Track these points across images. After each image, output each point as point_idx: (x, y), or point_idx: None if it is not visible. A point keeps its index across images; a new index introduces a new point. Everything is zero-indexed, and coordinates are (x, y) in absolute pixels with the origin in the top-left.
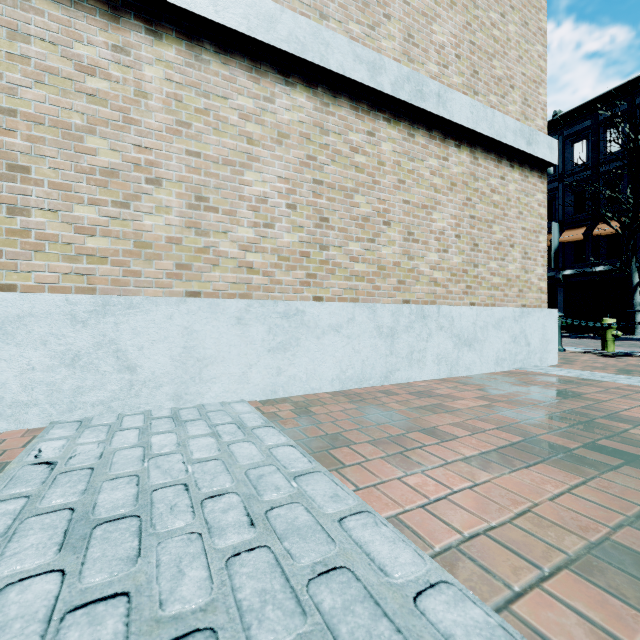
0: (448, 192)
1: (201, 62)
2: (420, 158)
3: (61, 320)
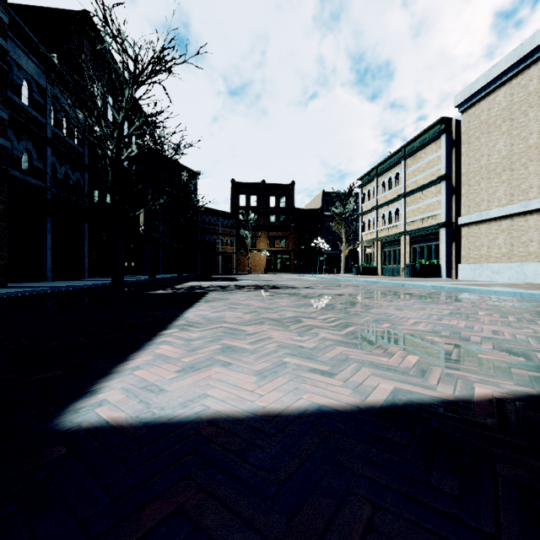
0: None
1: None
2: None
3: (516, 267)
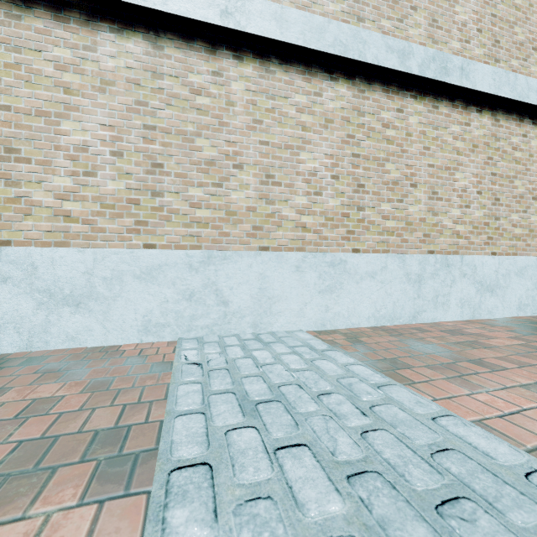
0: (470, 153)
1: (269, 73)
2: (443, 126)
3: (183, 268)
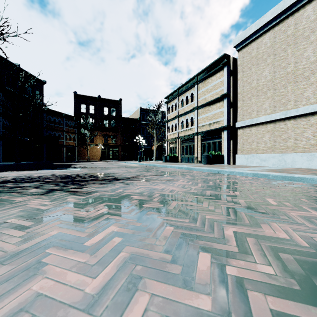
0: None
1: (296, 120)
2: None
3: (278, 156)
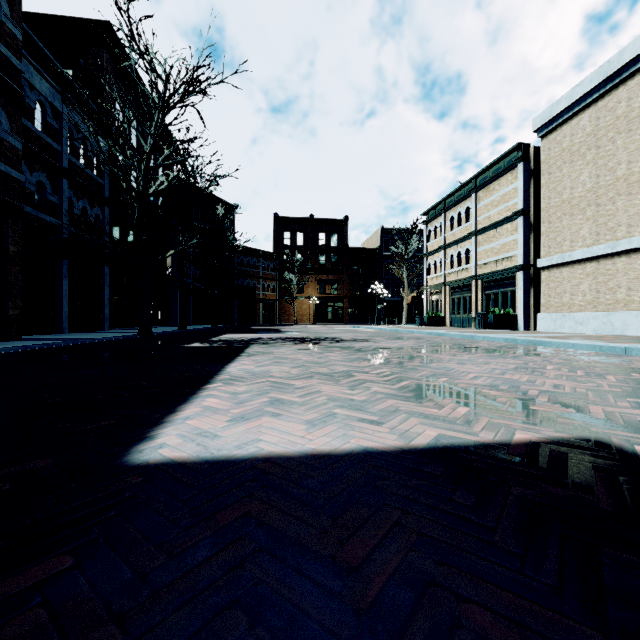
0: None
1: (629, 257)
2: None
3: (602, 316)
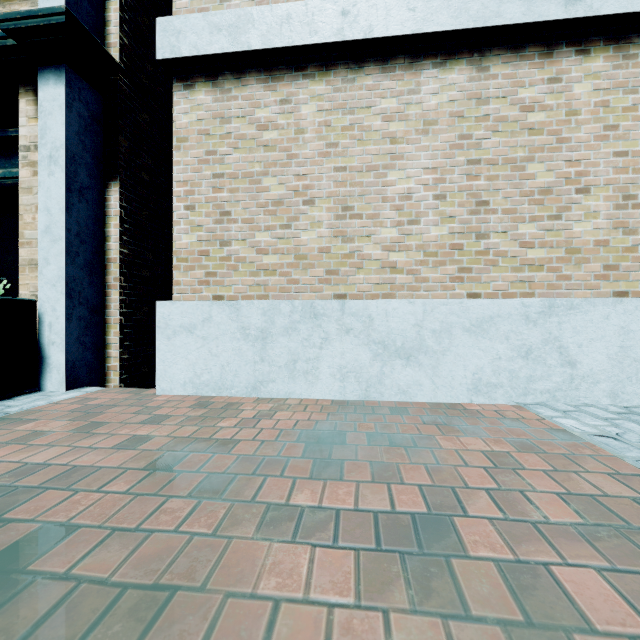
0: None
1: (628, 59)
2: None
3: (518, 320)
